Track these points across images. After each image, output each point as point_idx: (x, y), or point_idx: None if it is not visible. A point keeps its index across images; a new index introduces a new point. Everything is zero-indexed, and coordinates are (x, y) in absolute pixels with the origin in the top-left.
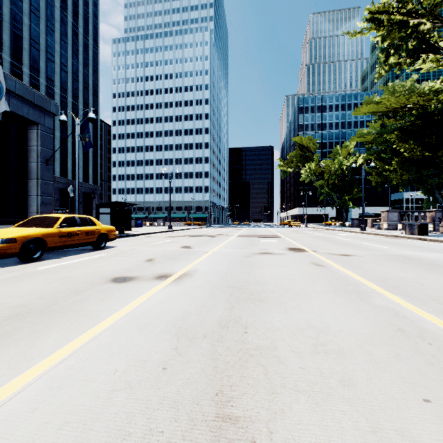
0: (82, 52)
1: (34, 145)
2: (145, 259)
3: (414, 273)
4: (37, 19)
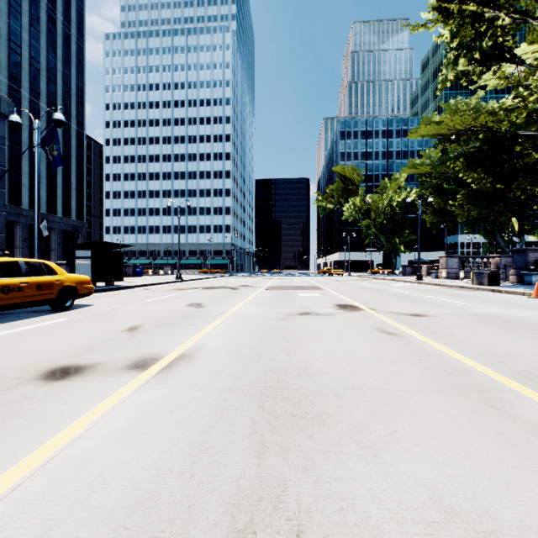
0: (62, 45)
1: None
2: (125, 326)
3: (532, 346)
4: None
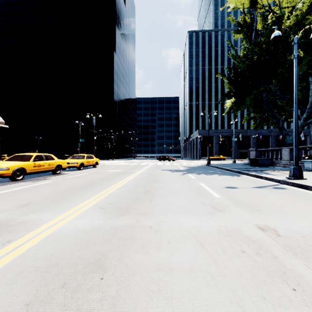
0: None
1: (308, 140)
2: None
3: None
4: None
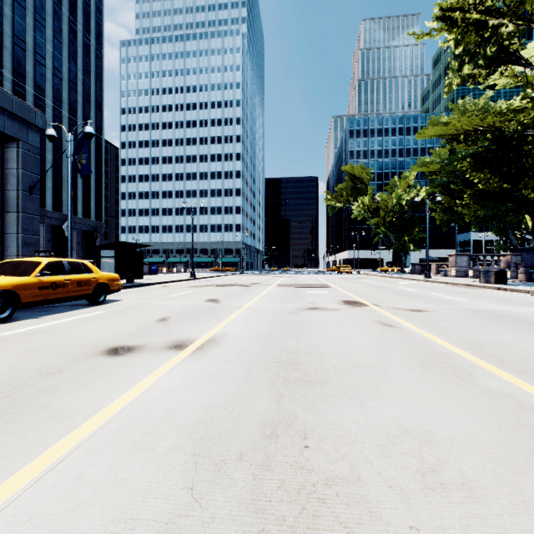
0: (82, 54)
1: (13, 168)
2: (156, 318)
3: (513, 336)
4: (23, 10)
